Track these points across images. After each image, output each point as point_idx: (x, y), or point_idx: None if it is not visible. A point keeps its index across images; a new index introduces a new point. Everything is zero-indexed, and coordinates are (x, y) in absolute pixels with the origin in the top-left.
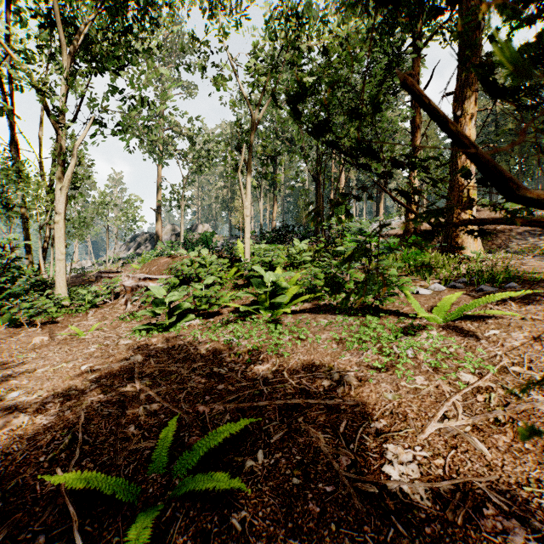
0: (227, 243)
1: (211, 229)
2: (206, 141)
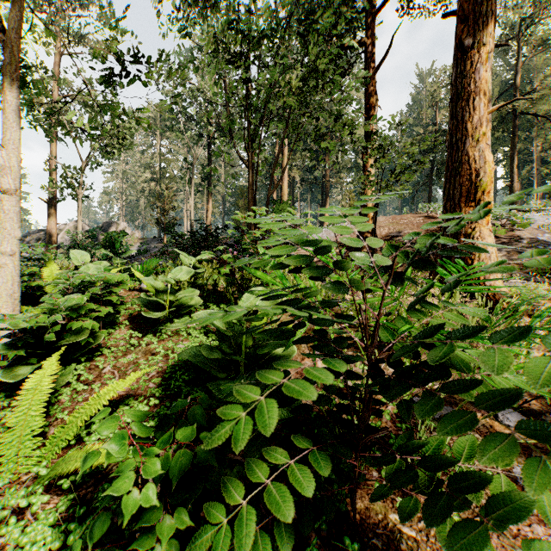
0: (28, 258)
1: (129, 228)
2: None
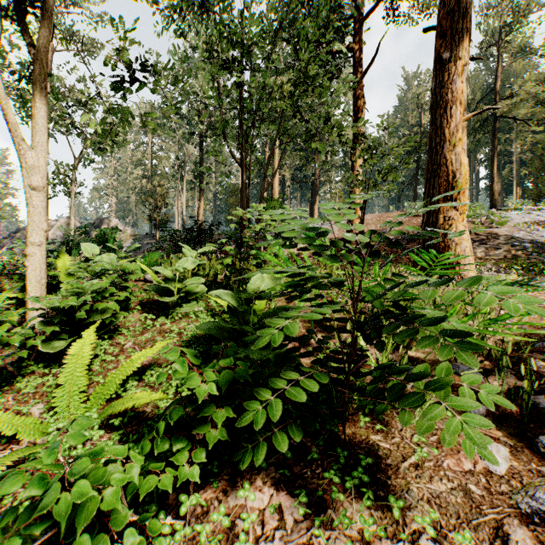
0: None
1: (121, 224)
2: (108, 112)
